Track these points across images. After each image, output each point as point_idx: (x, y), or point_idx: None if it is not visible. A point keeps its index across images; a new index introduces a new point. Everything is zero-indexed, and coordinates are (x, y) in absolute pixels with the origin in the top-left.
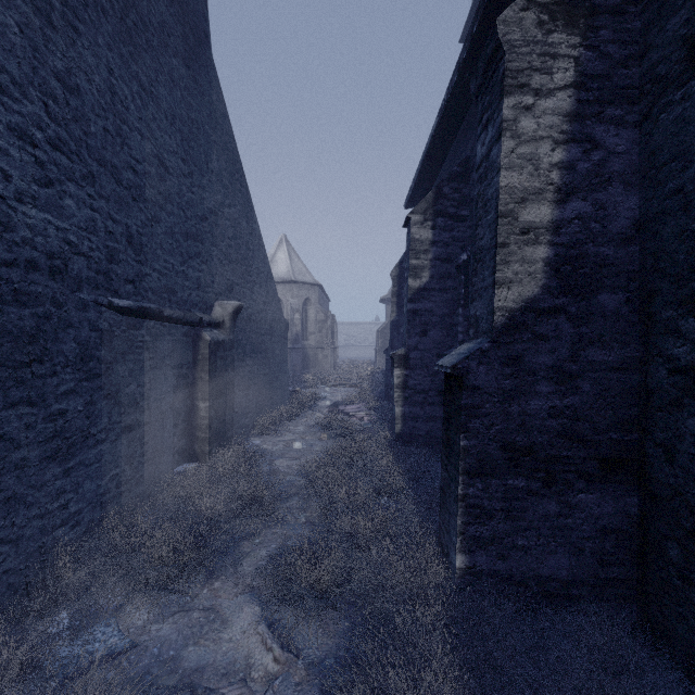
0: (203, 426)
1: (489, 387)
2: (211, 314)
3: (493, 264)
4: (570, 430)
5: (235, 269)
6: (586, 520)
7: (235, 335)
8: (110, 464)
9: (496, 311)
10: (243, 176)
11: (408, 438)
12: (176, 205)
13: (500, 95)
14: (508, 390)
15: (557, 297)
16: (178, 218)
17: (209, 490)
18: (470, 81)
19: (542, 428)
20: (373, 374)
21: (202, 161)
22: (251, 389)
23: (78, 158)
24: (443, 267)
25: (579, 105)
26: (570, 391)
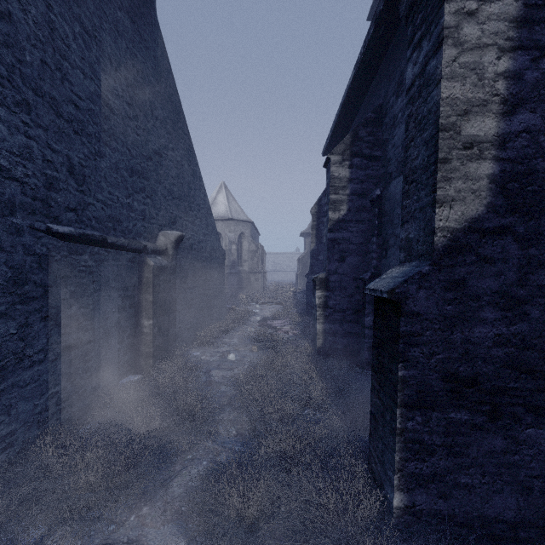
0: (147, 341)
1: (429, 313)
2: (155, 242)
3: (432, 182)
4: (518, 360)
5: (178, 205)
6: (535, 457)
7: (178, 261)
8: (48, 383)
9: (437, 231)
10: (186, 125)
11: (328, 351)
12: (121, 144)
13: (439, 2)
14: (450, 316)
15: (503, 216)
16: (123, 156)
17: (147, 403)
18: (400, 4)
19: (487, 357)
20: (294, 293)
21: (147, 107)
22: (192, 307)
23: (10, 83)
24: (359, 201)
25: (527, 10)
26: (518, 318)
